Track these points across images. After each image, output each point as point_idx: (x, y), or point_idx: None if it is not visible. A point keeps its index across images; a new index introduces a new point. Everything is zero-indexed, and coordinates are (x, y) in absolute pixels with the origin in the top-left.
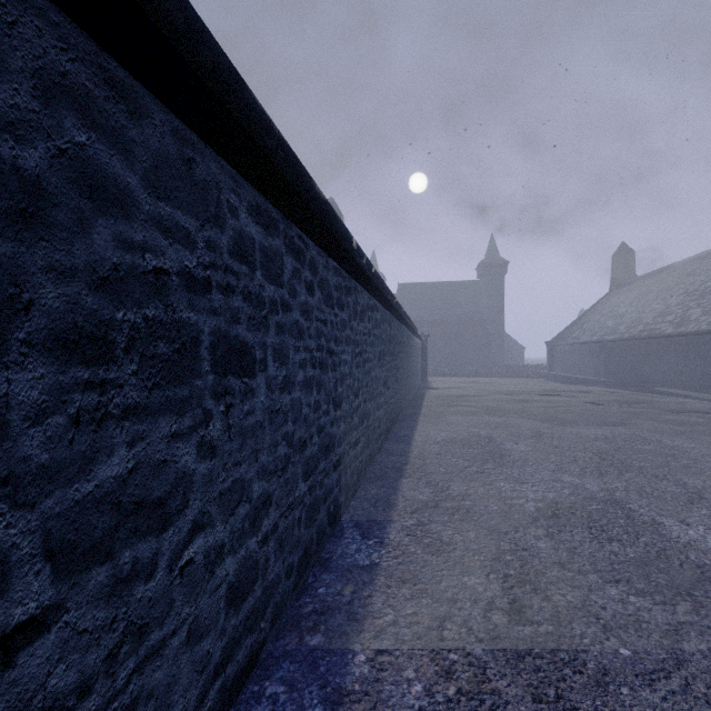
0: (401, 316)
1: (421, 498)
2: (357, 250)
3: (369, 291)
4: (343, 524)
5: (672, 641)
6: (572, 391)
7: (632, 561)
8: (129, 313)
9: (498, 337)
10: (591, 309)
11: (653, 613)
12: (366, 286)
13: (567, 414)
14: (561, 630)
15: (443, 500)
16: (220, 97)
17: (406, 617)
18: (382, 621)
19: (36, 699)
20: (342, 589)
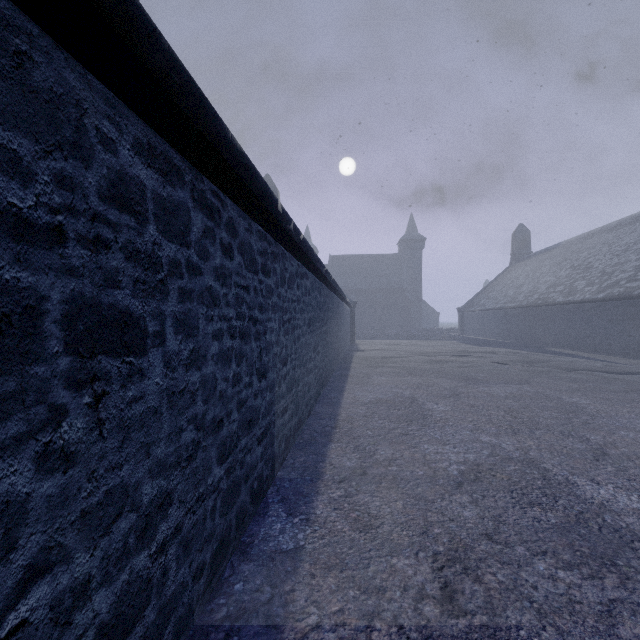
0: (331, 284)
1: (349, 464)
2: (283, 214)
3: (298, 259)
4: (269, 499)
5: (608, 625)
6: (481, 352)
7: (555, 528)
8: None
9: (416, 304)
10: (495, 280)
11: (584, 591)
12: (294, 253)
13: (478, 374)
14: (496, 620)
15: (371, 466)
16: None
17: (331, 616)
18: (304, 624)
19: None
20: (262, 583)
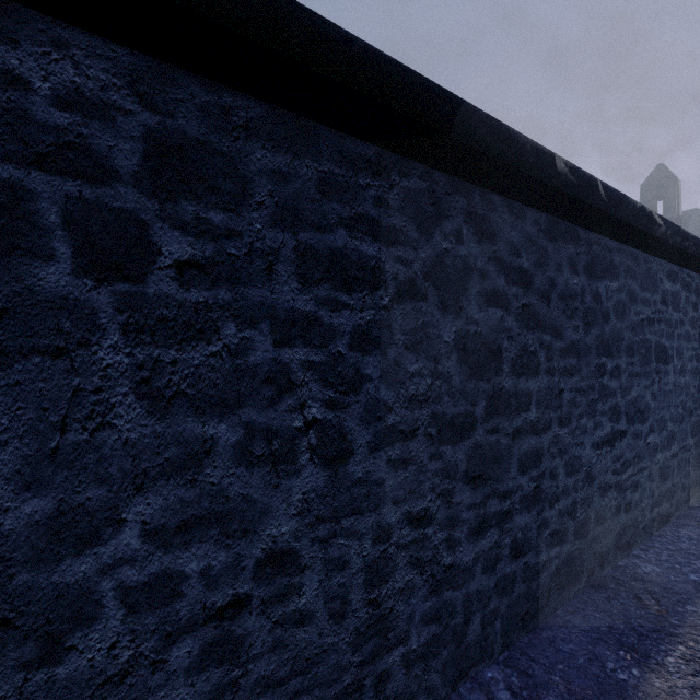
0: None
1: None
2: None
3: None
4: None
5: None
6: None
7: None
8: (636, 338)
9: None
10: None
11: None
12: None
13: None
14: None
15: None
16: (671, 242)
17: None
18: None
19: (623, 455)
20: None
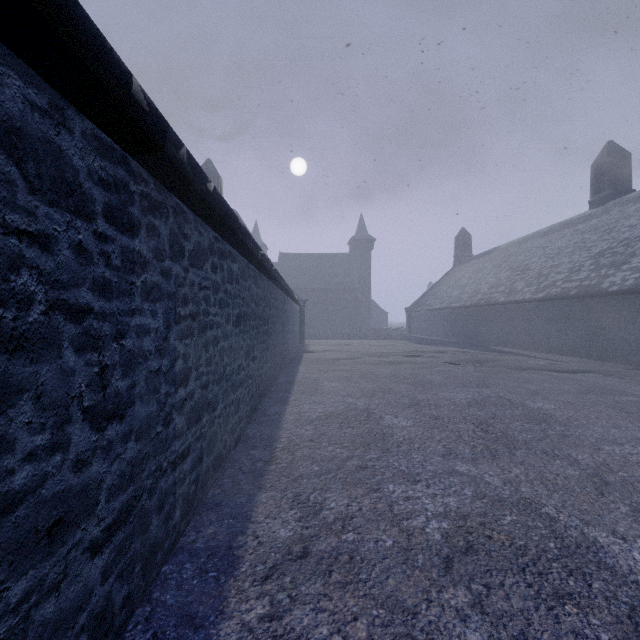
0: (272, 274)
1: (283, 535)
2: (152, 116)
3: (215, 228)
4: None
5: None
6: (431, 352)
7: None
8: None
9: (366, 303)
10: (440, 281)
11: None
12: (204, 215)
13: (434, 376)
14: None
15: (316, 535)
16: None
17: None
18: None
19: None
20: None
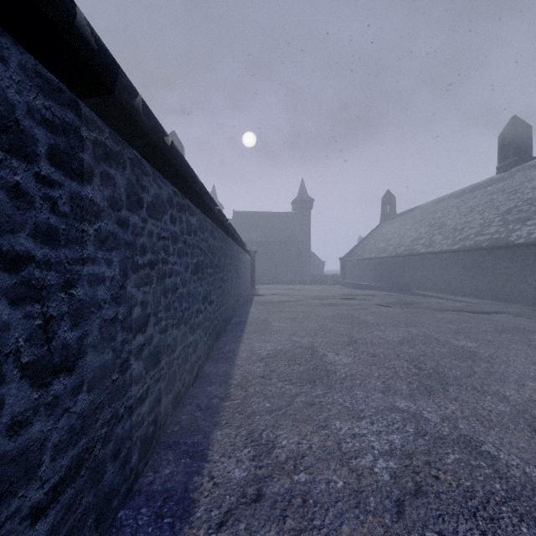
0: (227, 228)
1: (237, 475)
2: (101, 56)
3: (173, 183)
4: None
5: None
6: (363, 295)
7: None
8: None
9: (306, 254)
10: (369, 235)
11: None
12: (163, 169)
13: (368, 317)
14: None
15: (269, 476)
16: None
17: None
18: None
19: None
20: None
